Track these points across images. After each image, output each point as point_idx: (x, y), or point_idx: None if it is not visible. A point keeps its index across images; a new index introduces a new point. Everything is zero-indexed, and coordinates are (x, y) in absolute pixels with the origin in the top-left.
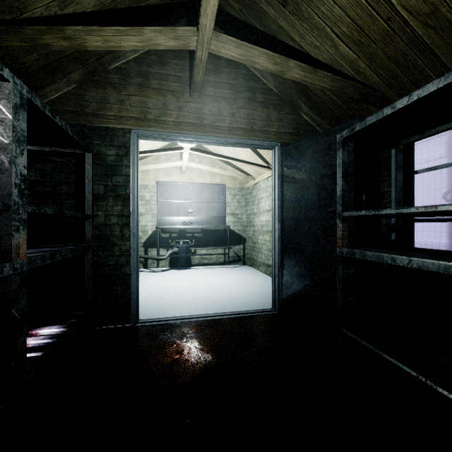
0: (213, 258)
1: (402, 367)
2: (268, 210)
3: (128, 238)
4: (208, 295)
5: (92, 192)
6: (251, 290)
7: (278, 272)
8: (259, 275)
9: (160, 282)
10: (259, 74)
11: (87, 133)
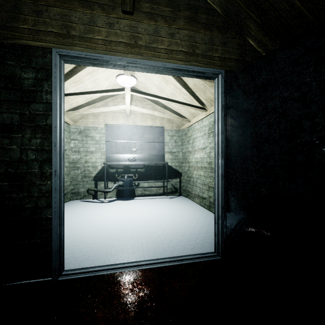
0: (154, 190)
1: None
2: (202, 148)
3: (50, 176)
4: (147, 231)
5: None
6: (189, 225)
7: (222, 214)
8: (194, 206)
9: (104, 214)
10: None
11: None
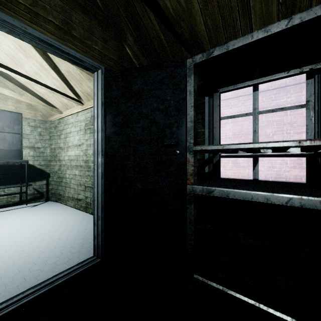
0: (3, 199)
1: (279, 315)
2: (77, 144)
3: None
4: None
5: None
6: (62, 234)
7: (102, 214)
8: (68, 210)
9: None
10: None
11: None
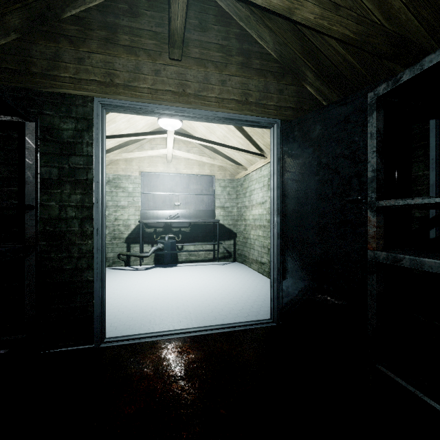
0: (202, 255)
1: None
2: (261, 202)
3: (91, 235)
4: (194, 300)
5: (34, 175)
6: (244, 293)
7: (278, 276)
8: (251, 273)
9: (141, 283)
10: (255, 34)
11: (35, 100)
